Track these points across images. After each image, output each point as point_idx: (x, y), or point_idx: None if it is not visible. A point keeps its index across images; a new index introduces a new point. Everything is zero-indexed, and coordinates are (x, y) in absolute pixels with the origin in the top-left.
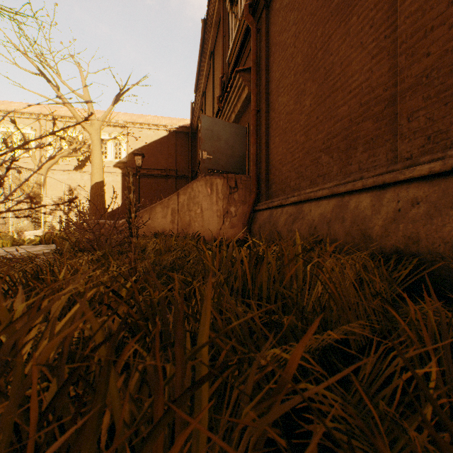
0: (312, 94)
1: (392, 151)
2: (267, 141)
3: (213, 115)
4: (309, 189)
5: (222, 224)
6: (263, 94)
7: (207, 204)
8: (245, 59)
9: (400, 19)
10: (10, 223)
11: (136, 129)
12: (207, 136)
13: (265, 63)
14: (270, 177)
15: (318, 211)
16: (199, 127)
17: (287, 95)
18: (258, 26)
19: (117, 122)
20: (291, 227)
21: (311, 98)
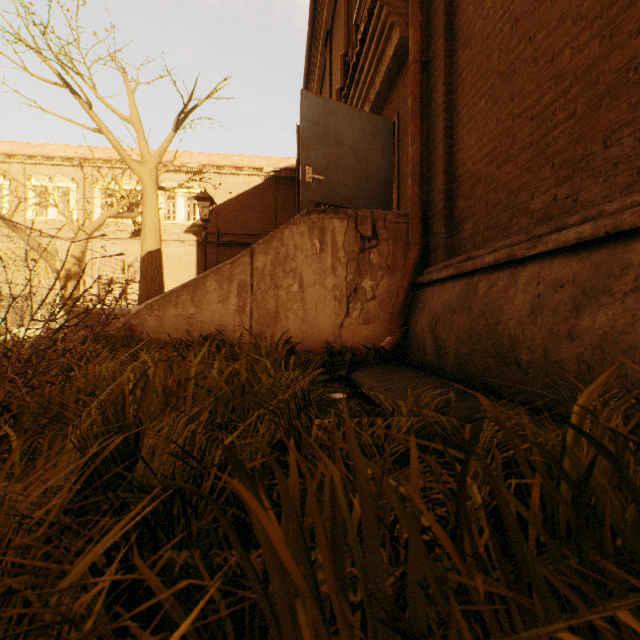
0: None
1: None
2: (449, 123)
3: None
4: None
5: (345, 314)
6: (439, 18)
7: (313, 274)
8: None
9: None
10: None
11: (217, 176)
12: (313, 137)
13: None
14: (455, 205)
15: None
16: None
17: None
18: None
19: (190, 166)
20: (573, 323)
21: None
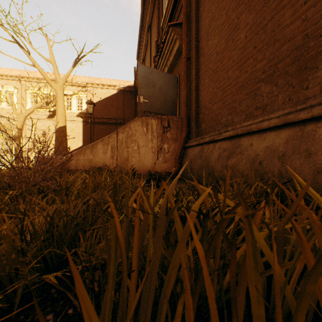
0: (248, 25)
1: None
2: (197, 84)
3: None
4: (247, 122)
5: (156, 159)
6: (193, 42)
7: (143, 142)
8: (176, 20)
9: None
10: None
11: (93, 88)
12: (143, 83)
13: (194, 14)
14: (199, 116)
15: (262, 144)
16: None
17: (217, 36)
18: None
19: (79, 83)
20: (227, 162)
21: (247, 28)
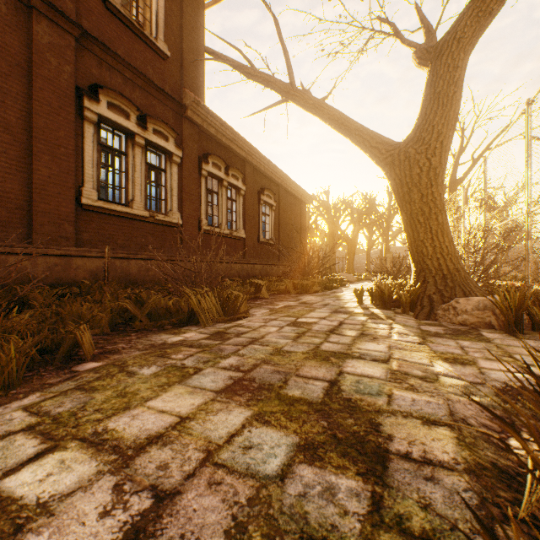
0: None
1: (23, 235)
2: None
3: None
4: None
5: None
6: None
7: None
8: None
9: (36, 176)
10: None
11: None
12: None
13: None
14: None
15: None
16: None
17: None
18: None
19: None
20: None
21: None
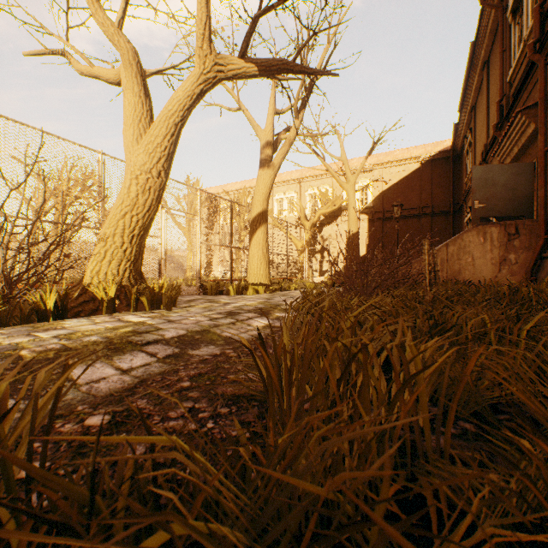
0: None
1: None
2: None
3: (486, 137)
4: None
5: (497, 271)
6: None
7: (479, 253)
8: (531, 86)
9: None
10: (304, 272)
11: (382, 170)
12: (478, 186)
13: None
14: None
15: None
16: (465, 149)
17: None
18: (547, 58)
19: (364, 168)
20: None
21: None
